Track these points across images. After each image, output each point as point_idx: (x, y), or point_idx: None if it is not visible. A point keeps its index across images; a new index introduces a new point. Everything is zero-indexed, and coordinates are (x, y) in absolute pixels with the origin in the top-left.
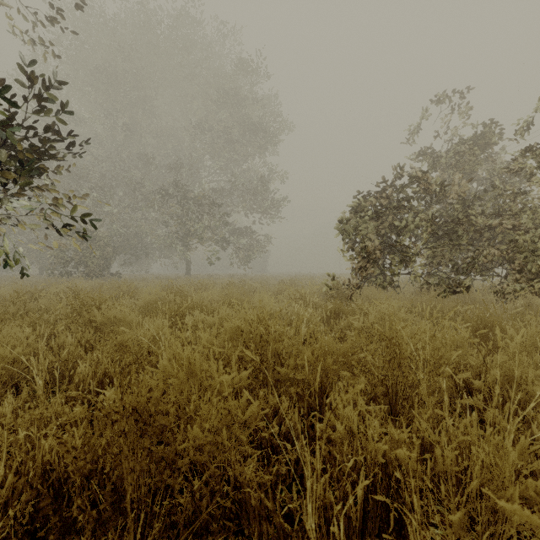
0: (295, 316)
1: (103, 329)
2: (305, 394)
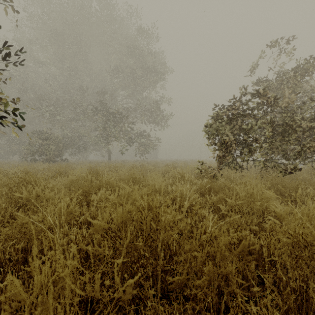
0: (179, 193)
1: (28, 204)
2: (203, 311)
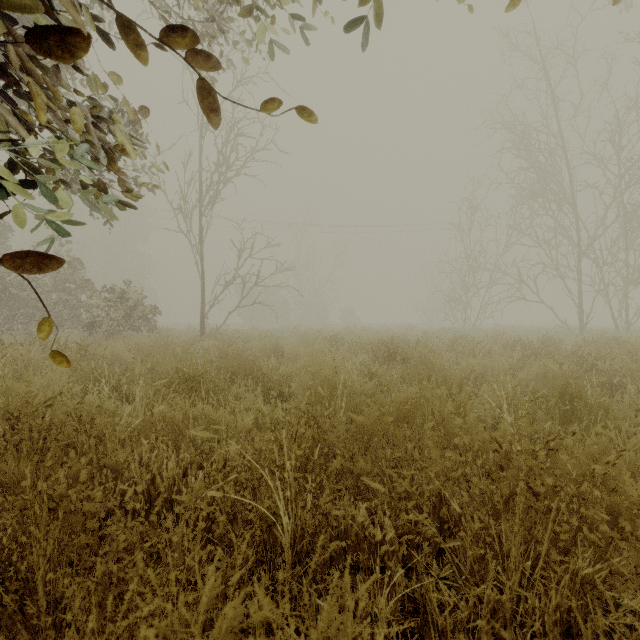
0: None
1: None
2: None
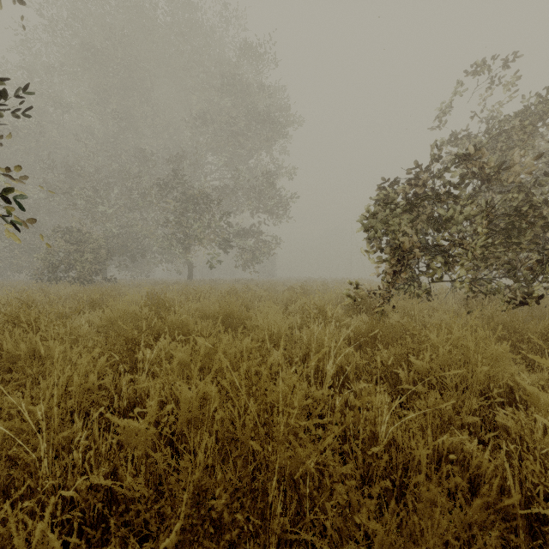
0: (314, 344)
1: (14, 368)
2: None
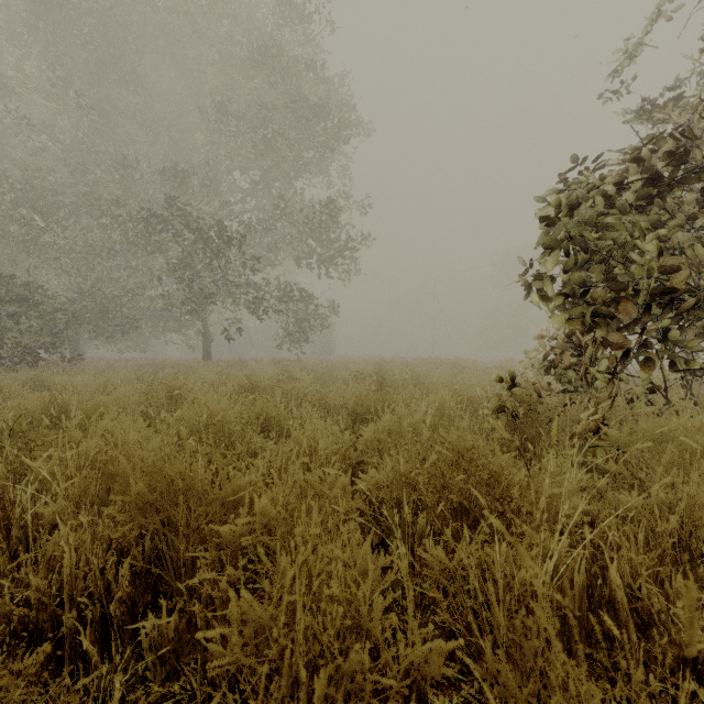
0: None
1: None
2: None
